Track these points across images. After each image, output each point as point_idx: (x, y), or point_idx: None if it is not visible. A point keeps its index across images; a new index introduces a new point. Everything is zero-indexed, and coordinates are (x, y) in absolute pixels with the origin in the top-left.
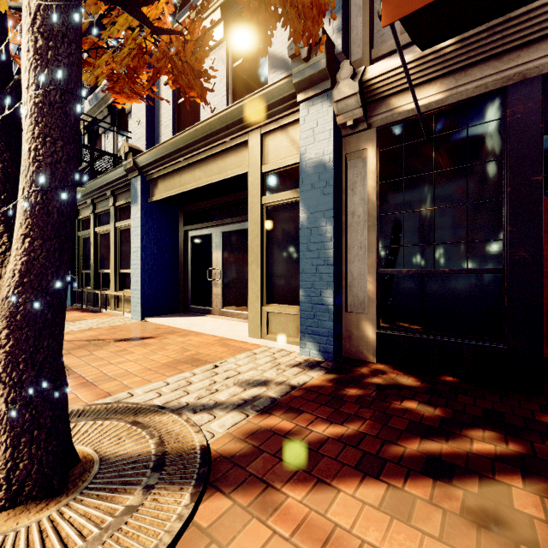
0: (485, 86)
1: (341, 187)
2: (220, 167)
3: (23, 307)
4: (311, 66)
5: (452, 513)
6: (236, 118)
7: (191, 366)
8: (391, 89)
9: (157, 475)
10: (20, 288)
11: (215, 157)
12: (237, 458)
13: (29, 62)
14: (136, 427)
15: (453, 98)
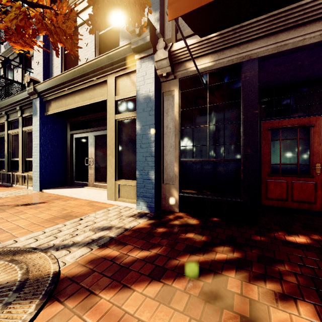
0: (232, 61)
1: (160, 111)
2: (90, 95)
3: None
4: (141, 39)
5: (195, 296)
6: (99, 66)
7: (65, 220)
8: (186, 57)
9: (16, 295)
10: None
11: (87, 89)
12: (77, 277)
13: None
14: (11, 263)
15: (217, 65)
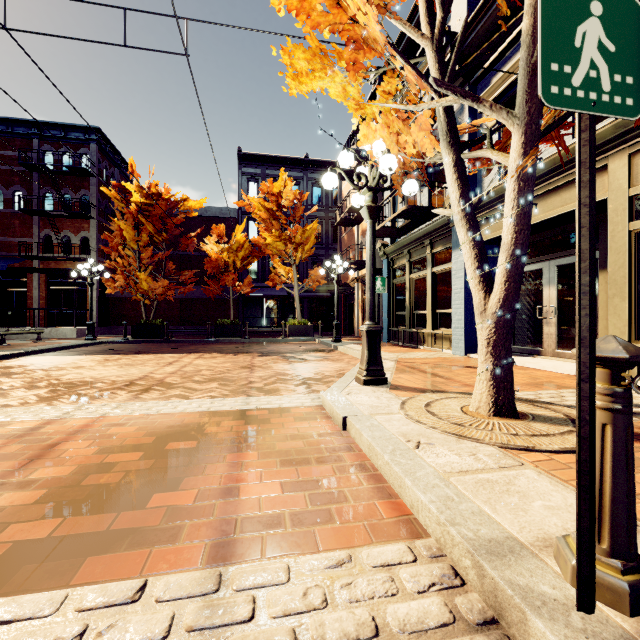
0: None
1: None
2: (564, 199)
3: (503, 318)
4: None
5: None
6: None
7: (551, 388)
8: None
9: None
10: (502, 308)
11: (556, 190)
12: None
13: (514, 196)
14: (539, 407)
15: None
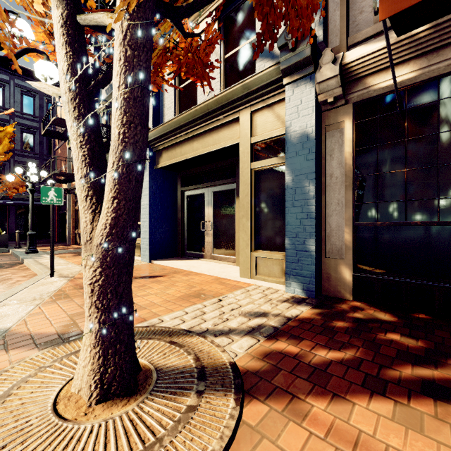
0: None
1: (321, 153)
2: (214, 139)
3: (111, 252)
4: (297, 54)
5: None
6: (230, 100)
7: (200, 299)
8: (367, 70)
9: (203, 383)
10: (110, 237)
11: (210, 132)
12: (260, 373)
13: (120, 68)
14: (174, 346)
15: (425, 75)
